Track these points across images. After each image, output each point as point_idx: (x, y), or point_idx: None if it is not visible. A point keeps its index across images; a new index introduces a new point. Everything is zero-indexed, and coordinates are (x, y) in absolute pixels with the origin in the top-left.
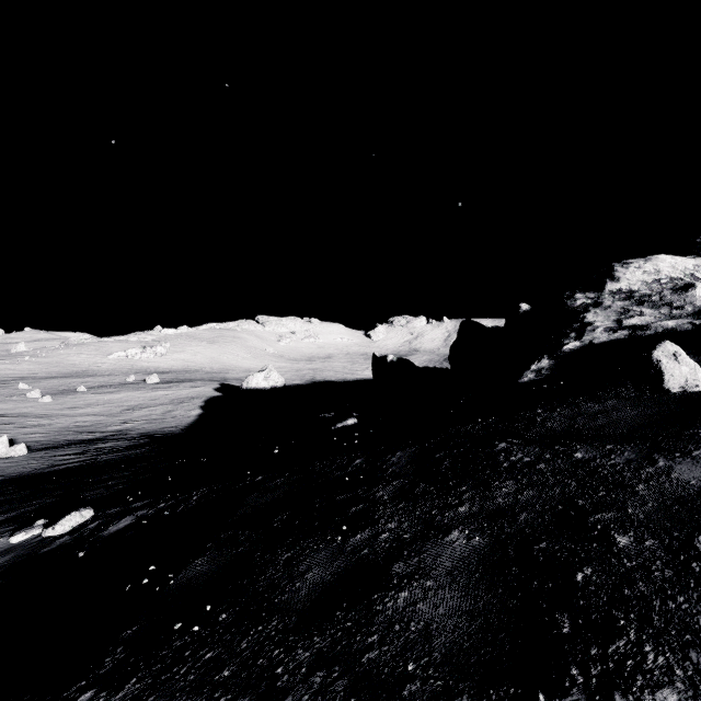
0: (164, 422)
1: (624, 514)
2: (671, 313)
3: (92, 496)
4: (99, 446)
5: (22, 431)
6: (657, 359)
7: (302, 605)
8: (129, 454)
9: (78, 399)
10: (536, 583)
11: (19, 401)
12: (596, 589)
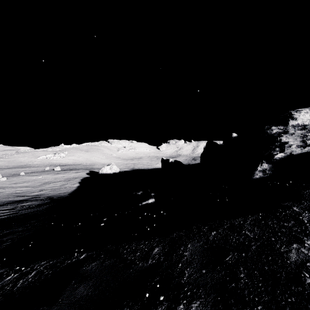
0: (60, 190)
1: None
2: None
3: None
4: (23, 204)
5: None
6: None
7: None
8: (35, 210)
9: (20, 178)
10: None
11: None
12: None
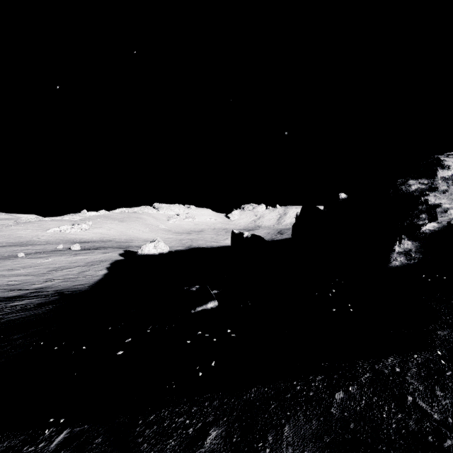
0: (77, 280)
1: None
2: None
3: None
4: (15, 303)
5: None
6: None
7: None
8: (31, 313)
9: (16, 262)
10: None
11: None
12: None
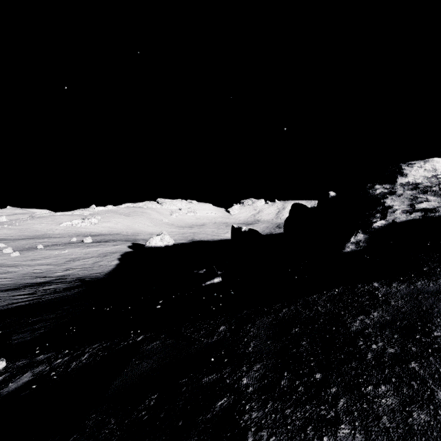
0: (93, 269)
1: None
2: None
3: (17, 340)
4: (45, 288)
5: None
6: None
7: None
8: (64, 295)
9: (37, 253)
10: None
11: None
12: None
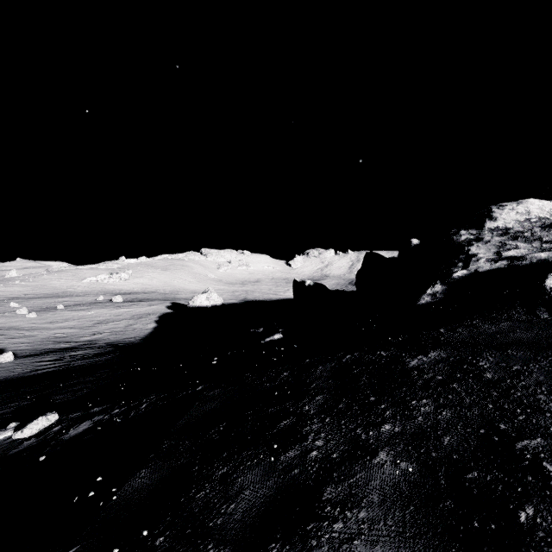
0: (126, 333)
1: (551, 442)
2: (542, 247)
3: (60, 400)
4: (72, 353)
5: (11, 341)
6: (550, 287)
7: (237, 532)
8: (96, 360)
9: (57, 315)
10: (476, 522)
11: (10, 317)
12: (545, 536)
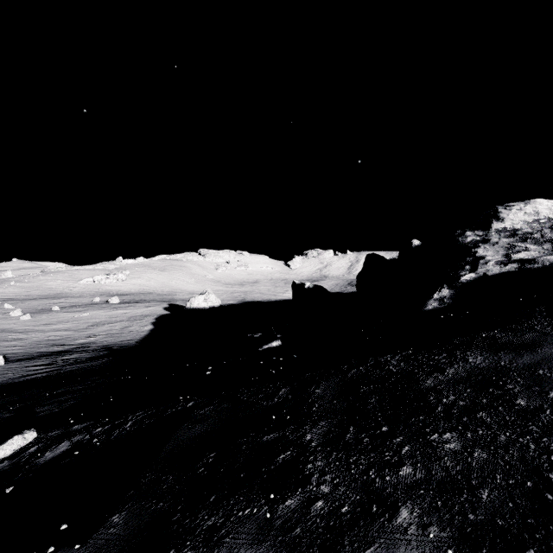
0: (122, 336)
1: None
2: None
3: (44, 412)
4: (65, 357)
5: (3, 344)
6: None
7: None
8: (89, 365)
9: (52, 317)
10: None
11: (3, 319)
12: None
